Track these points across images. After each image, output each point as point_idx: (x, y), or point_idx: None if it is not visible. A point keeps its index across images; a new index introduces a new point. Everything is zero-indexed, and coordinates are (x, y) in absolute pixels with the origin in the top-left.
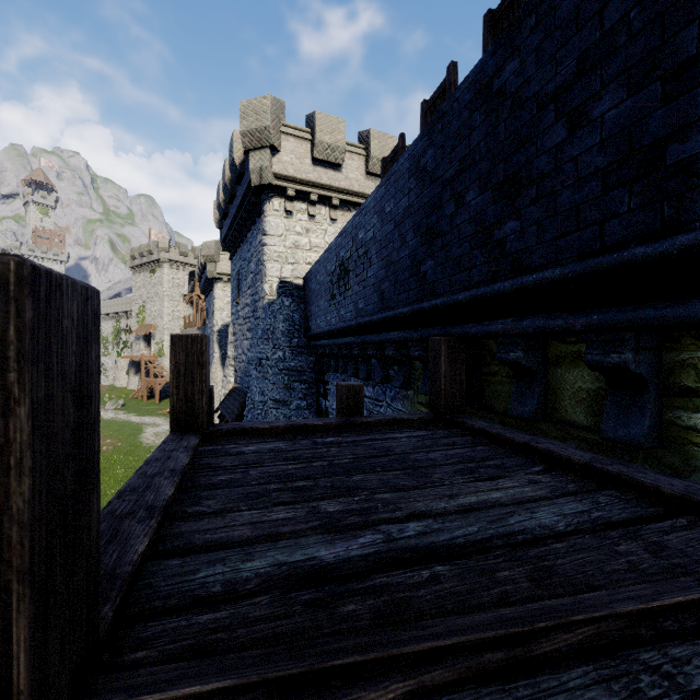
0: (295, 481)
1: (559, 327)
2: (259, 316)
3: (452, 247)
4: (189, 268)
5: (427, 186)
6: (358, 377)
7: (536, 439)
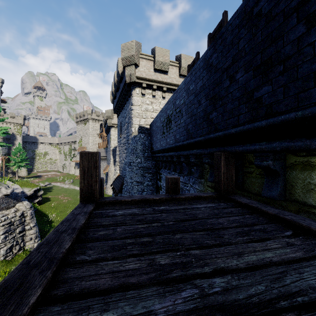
0: (142, 237)
1: (299, 147)
2: (130, 143)
3: (227, 104)
4: (100, 122)
5: (212, 73)
6: (175, 172)
7: (282, 212)
